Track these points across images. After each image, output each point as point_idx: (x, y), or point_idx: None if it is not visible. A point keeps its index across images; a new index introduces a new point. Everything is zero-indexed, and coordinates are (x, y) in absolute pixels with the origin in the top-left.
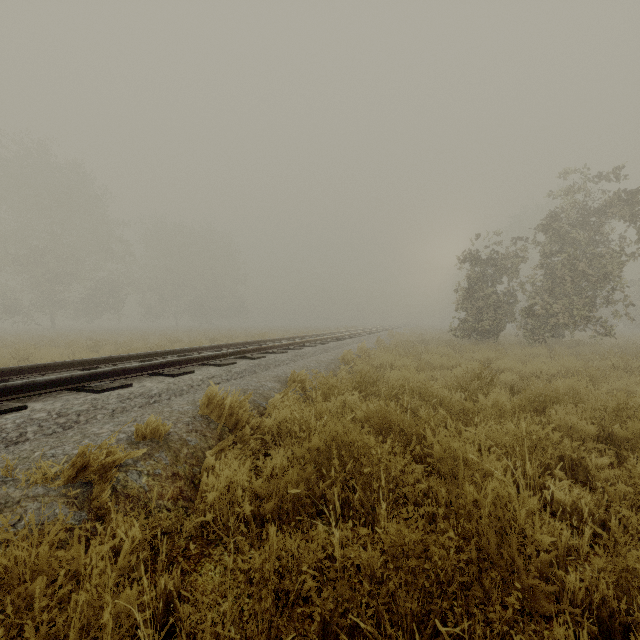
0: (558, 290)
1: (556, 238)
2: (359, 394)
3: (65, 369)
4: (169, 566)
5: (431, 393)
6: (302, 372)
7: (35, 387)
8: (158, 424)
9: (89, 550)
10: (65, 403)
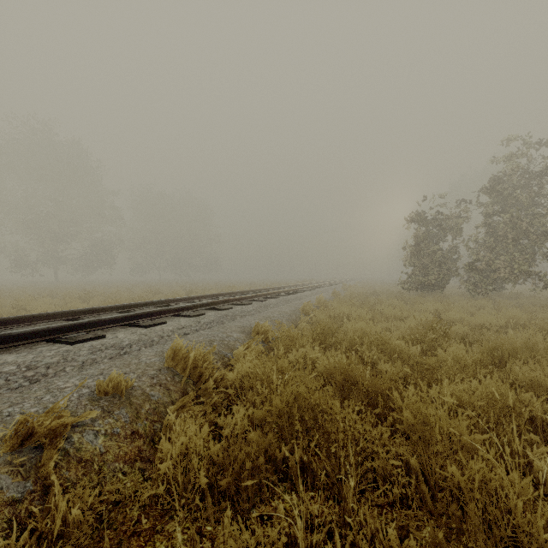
0: (499, 247)
1: (497, 200)
2: (319, 345)
3: (49, 320)
4: (117, 545)
5: (389, 345)
6: (265, 323)
7: (11, 339)
8: (120, 379)
9: (22, 535)
10: (36, 355)
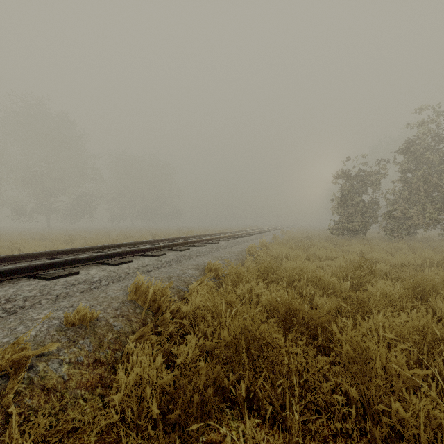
0: (413, 199)
1: (411, 159)
2: (262, 280)
3: (34, 258)
4: None
5: (323, 281)
6: (216, 262)
7: None
8: (86, 312)
9: None
10: (16, 289)
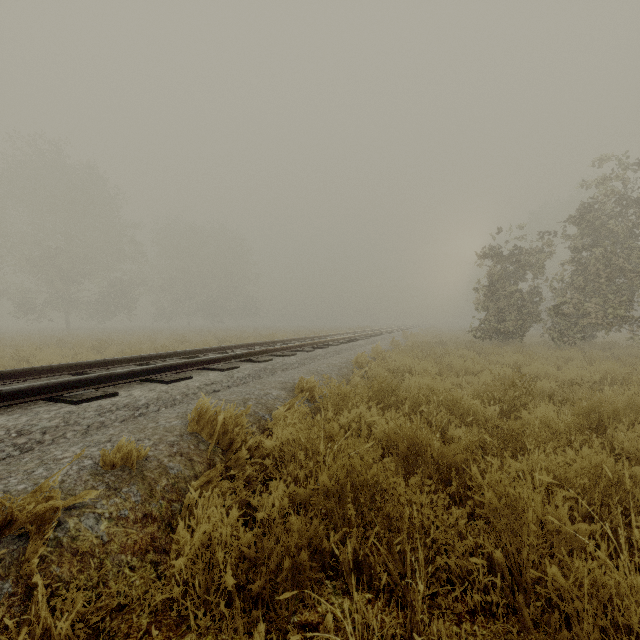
0: (590, 288)
1: (588, 231)
2: (376, 404)
3: (52, 374)
4: None
5: (461, 405)
6: (311, 378)
7: (1, 398)
8: (131, 448)
9: None
10: (31, 418)
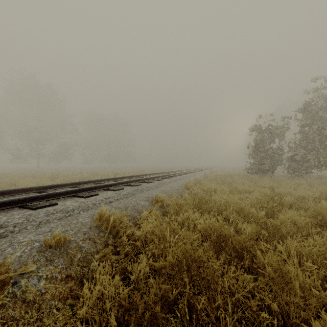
0: (309, 146)
1: (308, 116)
2: (197, 209)
3: (24, 192)
4: None
5: (244, 211)
6: (162, 195)
7: None
8: (60, 236)
9: None
10: (8, 218)
